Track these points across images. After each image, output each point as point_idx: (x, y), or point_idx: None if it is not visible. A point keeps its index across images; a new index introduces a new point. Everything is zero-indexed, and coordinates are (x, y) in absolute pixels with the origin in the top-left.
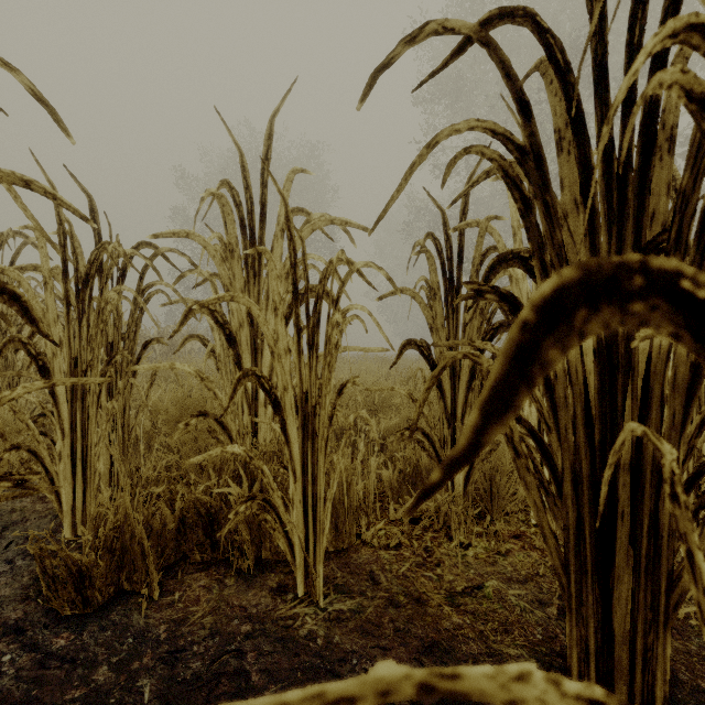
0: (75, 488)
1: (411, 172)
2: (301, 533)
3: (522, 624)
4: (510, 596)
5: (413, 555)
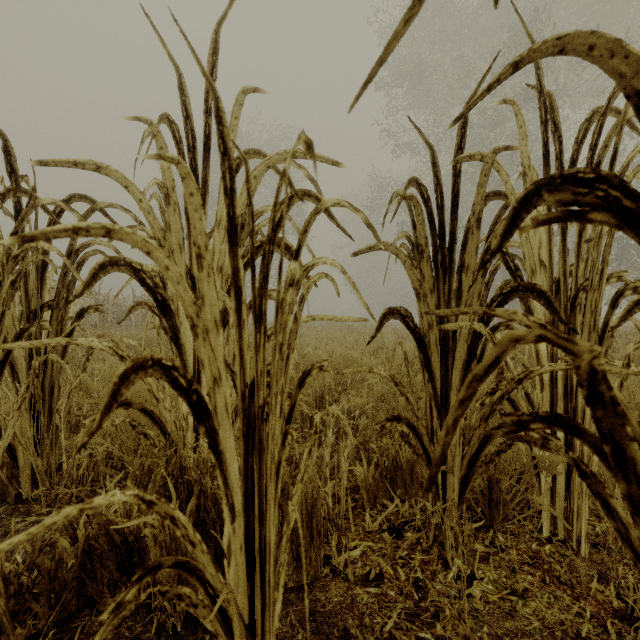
0: None
1: None
2: (242, 595)
3: None
4: None
5: (401, 596)
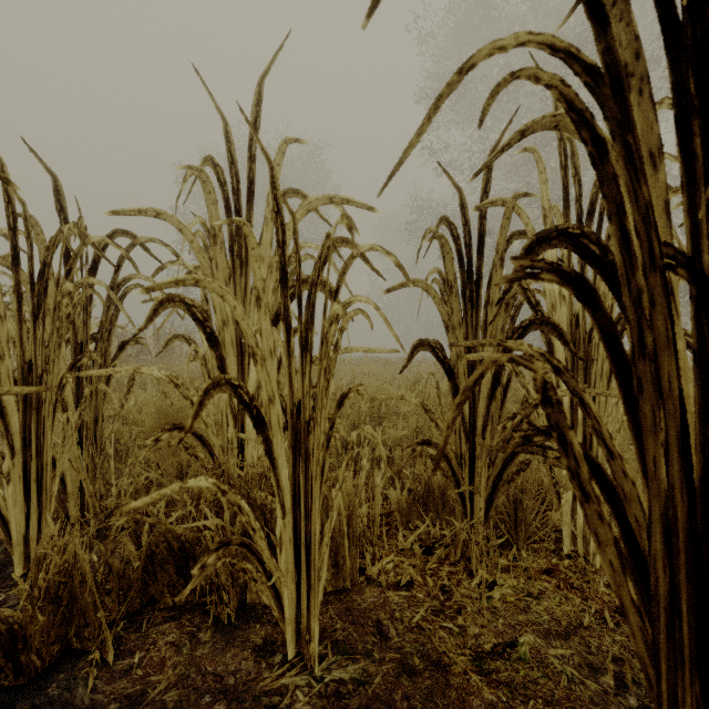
0: (29, 514)
1: (436, 108)
2: (291, 580)
3: (573, 702)
4: (552, 658)
5: (428, 598)
